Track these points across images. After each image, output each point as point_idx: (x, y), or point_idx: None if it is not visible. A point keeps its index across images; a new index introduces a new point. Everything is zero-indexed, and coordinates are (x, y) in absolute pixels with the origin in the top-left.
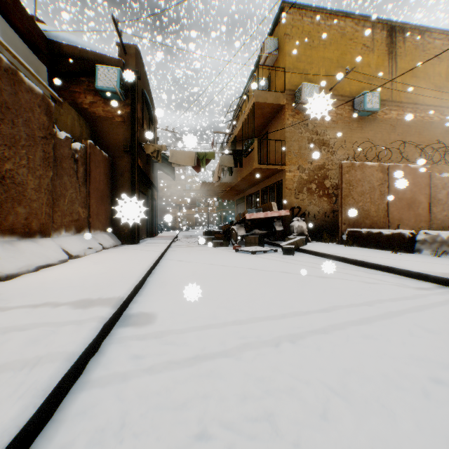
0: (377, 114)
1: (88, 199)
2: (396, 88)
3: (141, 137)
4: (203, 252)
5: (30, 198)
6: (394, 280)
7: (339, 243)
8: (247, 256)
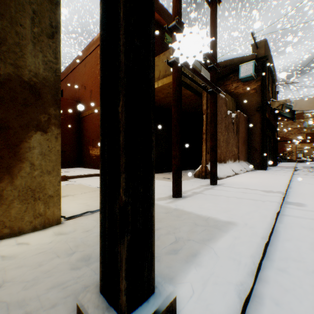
0: None
1: (237, 143)
2: None
3: (266, 98)
4: None
5: (221, 145)
6: None
7: None
8: None
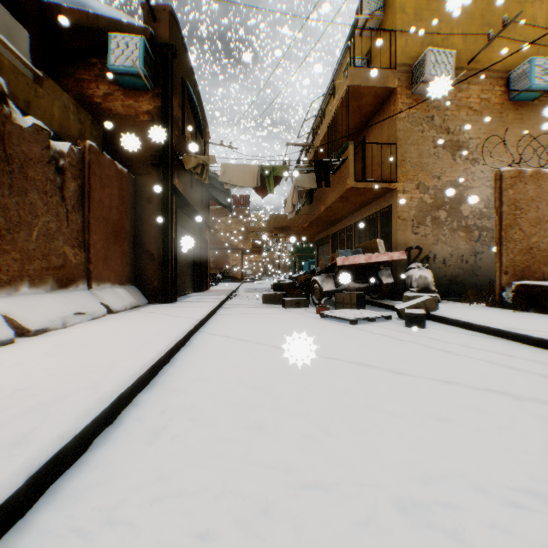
0: (546, 98)
1: (86, 234)
2: None
3: (180, 148)
4: (269, 318)
5: None
6: None
7: (494, 306)
8: (343, 328)
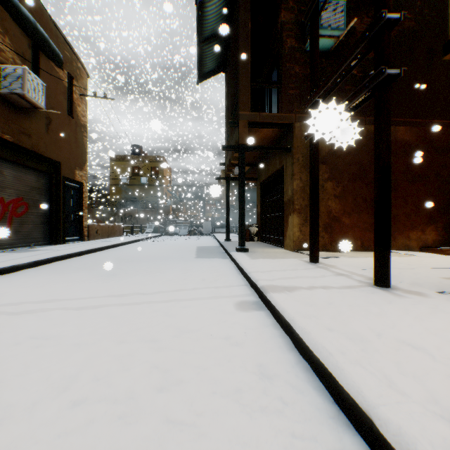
0: None
1: None
2: None
3: None
4: None
5: None
6: None
7: None
8: None
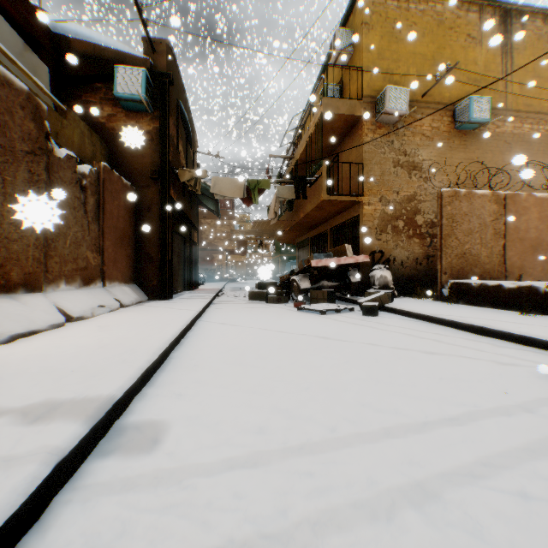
0: (485, 127)
1: (101, 241)
2: (512, 93)
3: (175, 161)
4: (255, 311)
5: (7, 236)
6: (542, 359)
7: (437, 300)
8: (313, 317)
